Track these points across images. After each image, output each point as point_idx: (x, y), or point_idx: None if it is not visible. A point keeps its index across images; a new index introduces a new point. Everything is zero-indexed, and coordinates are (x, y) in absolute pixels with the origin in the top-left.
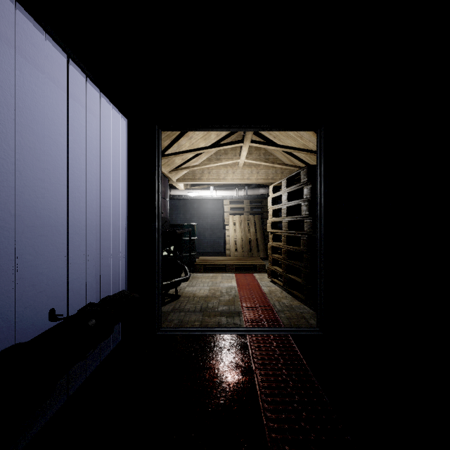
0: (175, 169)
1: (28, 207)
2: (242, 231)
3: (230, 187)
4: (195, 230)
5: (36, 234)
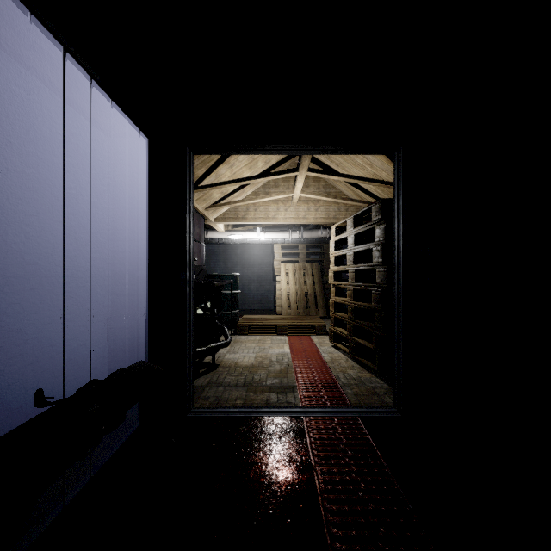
0: (213, 205)
1: (13, 251)
2: (296, 283)
3: (281, 228)
4: (237, 282)
5: (25, 287)
